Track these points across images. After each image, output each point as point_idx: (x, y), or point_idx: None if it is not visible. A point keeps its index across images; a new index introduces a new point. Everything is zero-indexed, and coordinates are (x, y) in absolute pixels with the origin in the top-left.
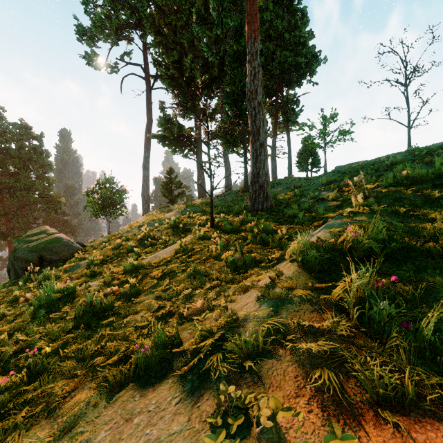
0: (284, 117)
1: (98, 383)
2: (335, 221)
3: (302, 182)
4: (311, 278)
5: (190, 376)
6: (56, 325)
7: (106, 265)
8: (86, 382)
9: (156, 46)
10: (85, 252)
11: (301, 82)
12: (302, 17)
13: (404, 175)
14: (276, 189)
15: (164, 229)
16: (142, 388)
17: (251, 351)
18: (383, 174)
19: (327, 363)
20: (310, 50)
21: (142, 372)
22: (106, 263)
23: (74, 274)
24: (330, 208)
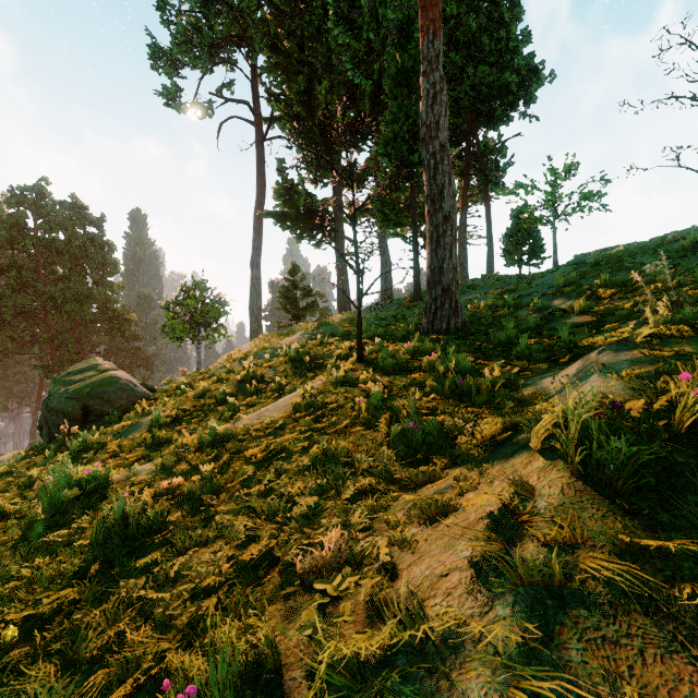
0: (481, 175)
1: None
2: (615, 354)
3: (514, 283)
4: (618, 512)
5: None
6: (52, 562)
7: (181, 426)
8: None
9: (271, 70)
10: (154, 401)
11: (510, 117)
12: (512, 7)
13: None
14: (469, 295)
15: (279, 364)
16: None
17: None
18: (678, 264)
19: None
20: (526, 60)
21: None
22: (182, 422)
23: (128, 441)
24: (581, 328)
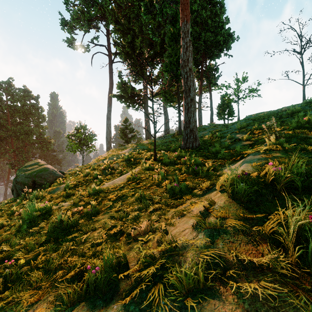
0: (208, 80)
1: (56, 297)
2: (253, 156)
3: (221, 127)
4: (241, 208)
5: (132, 305)
6: (33, 238)
7: (78, 188)
8: (48, 294)
9: (115, 32)
10: (65, 178)
11: (220, 55)
12: (221, 8)
13: (306, 120)
14: (202, 132)
15: (120, 162)
16: (90, 310)
17: (192, 287)
18: (285, 120)
19: (275, 310)
20: (226, 31)
21: (92, 292)
22: (78, 187)
23: (55, 195)
24: (245, 146)
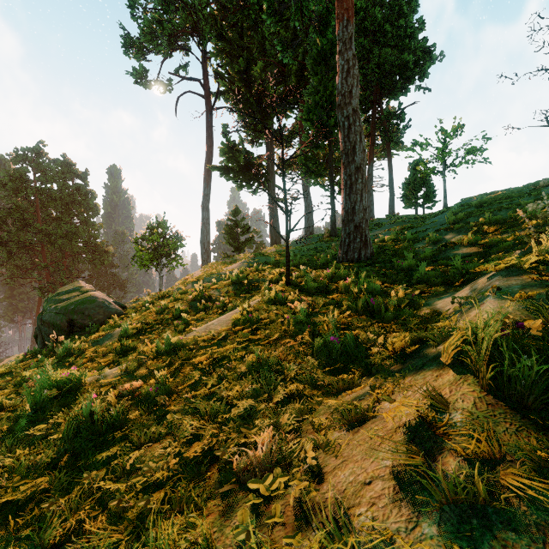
0: (385, 136)
1: None
2: (506, 279)
3: (411, 221)
4: (530, 427)
5: None
6: (30, 453)
7: (144, 336)
8: None
9: (217, 54)
10: (125, 316)
11: (407, 89)
12: (409, 1)
13: None
14: (375, 231)
15: (223, 286)
16: None
17: None
18: None
19: None
20: (420, 43)
21: None
22: (145, 333)
23: (102, 348)
24: (470, 257)
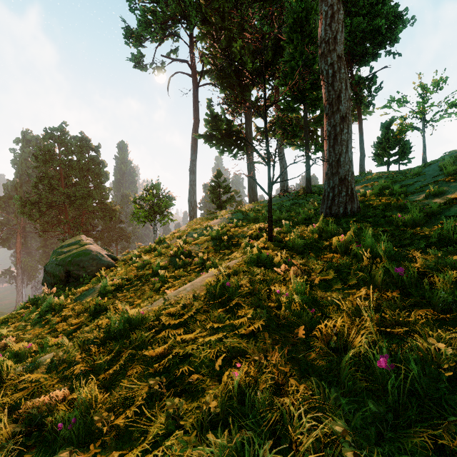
0: (356, 99)
1: None
2: None
3: (390, 177)
4: None
5: None
6: None
7: (121, 294)
8: None
9: (202, 38)
10: (115, 268)
11: (378, 54)
12: None
13: None
14: None
15: (203, 242)
16: None
17: None
18: None
19: None
20: (393, 8)
21: None
22: (124, 289)
23: (79, 305)
24: None
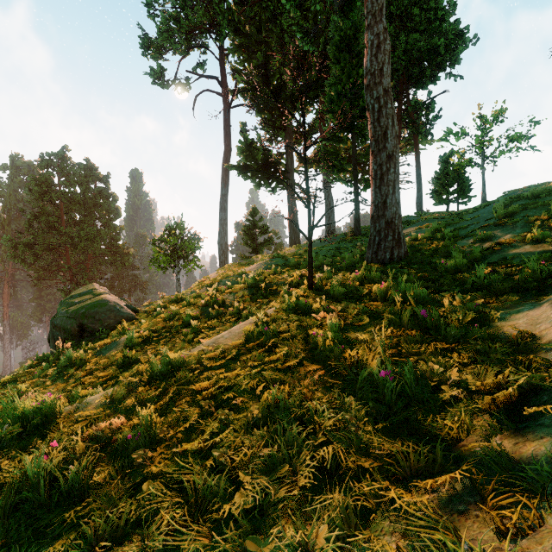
0: (412, 128)
1: None
2: None
3: (446, 218)
4: None
5: None
6: None
7: (150, 346)
8: None
9: (235, 50)
10: (136, 321)
11: (437, 76)
12: None
13: None
14: (403, 230)
15: (238, 290)
16: None
17: None
18: None
19: None
20: (452, 26)
21: None
22: (152, 342)
23: (104, 359)
24: (542, 256)
